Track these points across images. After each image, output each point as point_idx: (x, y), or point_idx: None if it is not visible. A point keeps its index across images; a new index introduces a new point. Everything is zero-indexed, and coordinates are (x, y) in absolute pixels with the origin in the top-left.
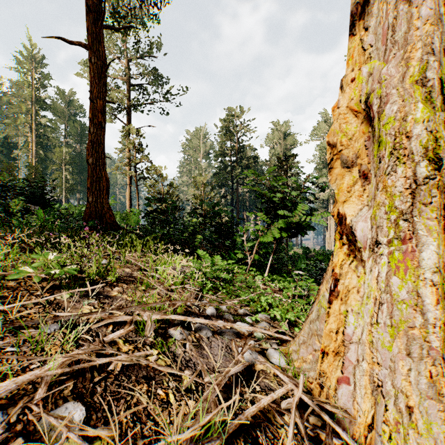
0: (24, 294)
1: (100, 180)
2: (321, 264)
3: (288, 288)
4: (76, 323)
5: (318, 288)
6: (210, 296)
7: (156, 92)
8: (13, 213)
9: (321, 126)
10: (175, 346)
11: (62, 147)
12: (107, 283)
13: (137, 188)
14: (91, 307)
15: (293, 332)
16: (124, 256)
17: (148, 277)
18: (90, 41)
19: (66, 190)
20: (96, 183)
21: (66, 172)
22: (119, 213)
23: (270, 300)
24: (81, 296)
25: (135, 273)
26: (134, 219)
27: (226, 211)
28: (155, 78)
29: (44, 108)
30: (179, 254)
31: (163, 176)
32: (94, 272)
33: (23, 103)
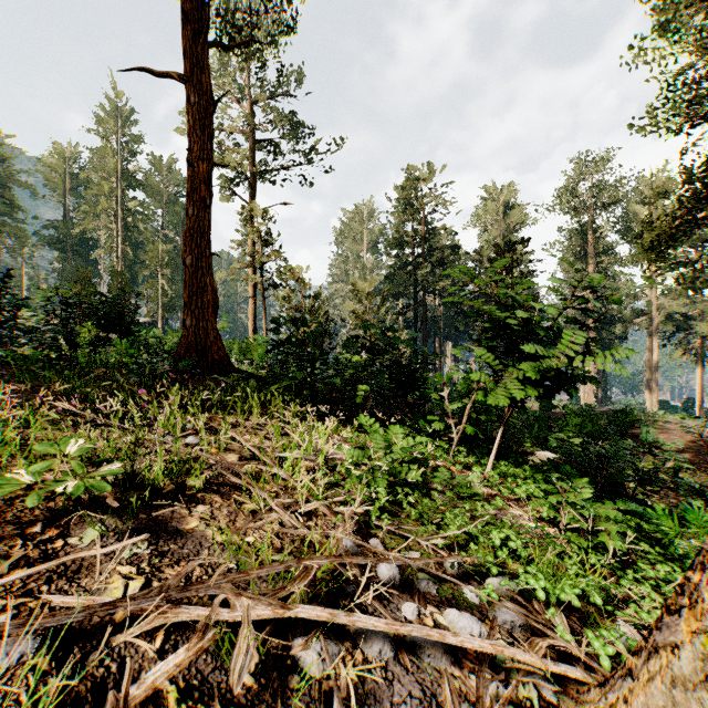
0: (7, 532)
1: (203, 291)
2: (596, 444)
3: (536, 496)
4: (81, 627)
5: (683, 576)
6: (385, 526)
7: (294, 150)
8: (78, 344)
9: (572, 188)
10: (305, 704)
11: (157, 243)
12: (184, 494)
13: (264, 303)
14: (131, 570)
15: (577, 631)
16: (225, 433)
17: (262, 483)
18: (188, 69)
19: (163, 306)
20: (197, 296)
21: (163, 279)
22: (237, 342)
23: (516, 545)
24: (122, 534)
25: (244, 466)
26: (259, 352)
27: (409, 341)
28: (292, 128)
29: (133, 187)
30: (327, 422)
31: (303, 282)
32: (161, 473)
33: (106, 181)
